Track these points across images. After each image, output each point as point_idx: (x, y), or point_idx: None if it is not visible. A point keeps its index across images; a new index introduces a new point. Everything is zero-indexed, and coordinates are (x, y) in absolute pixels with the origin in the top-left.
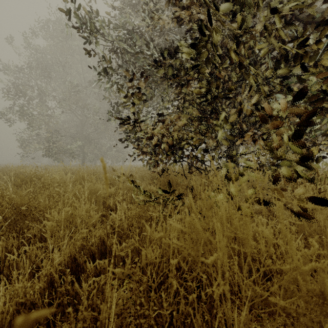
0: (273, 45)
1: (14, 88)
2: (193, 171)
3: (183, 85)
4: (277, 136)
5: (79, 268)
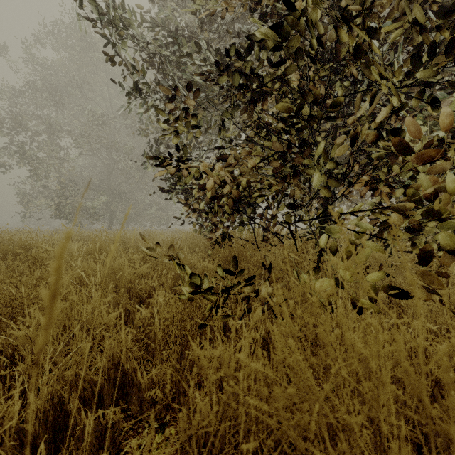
0: (398, 41)
1: (11, 120)
2: (269, 239)
3: (256, 101)
4: (429, 177)
5: (68, 420)
